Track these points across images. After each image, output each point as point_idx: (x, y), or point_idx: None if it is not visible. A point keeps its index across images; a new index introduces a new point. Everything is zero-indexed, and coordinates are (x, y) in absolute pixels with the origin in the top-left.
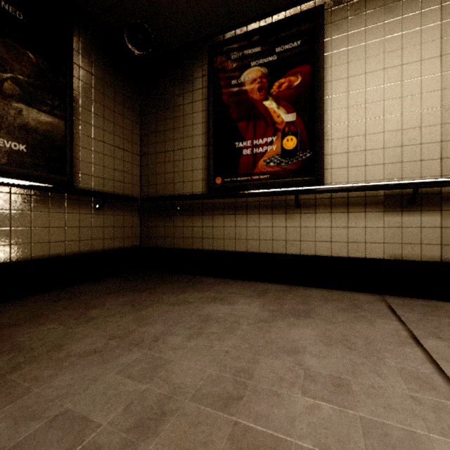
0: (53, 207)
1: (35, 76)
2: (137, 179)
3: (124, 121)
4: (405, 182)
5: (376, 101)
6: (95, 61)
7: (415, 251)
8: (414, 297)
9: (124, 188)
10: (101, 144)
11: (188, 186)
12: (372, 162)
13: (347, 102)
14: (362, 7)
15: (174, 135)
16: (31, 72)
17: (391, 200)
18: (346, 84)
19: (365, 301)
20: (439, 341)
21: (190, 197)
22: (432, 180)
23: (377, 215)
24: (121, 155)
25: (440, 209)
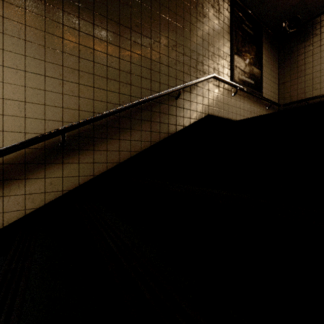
0: (257, 106)
1: (255, 55)
2: (277, 97)
3: (273, 68)
4: None
5: None
6: (266, 43)
7: None
8: None
9: (273, 100)
10: (267, 80)
11: (316, 92)
12: None
13: None
14: None
15: (305, 67)
16: (254, 54)
17: None
18: None
19: None
20: None
21: (321, 96)
22: None
23: None
24: (272, 84)
25: None
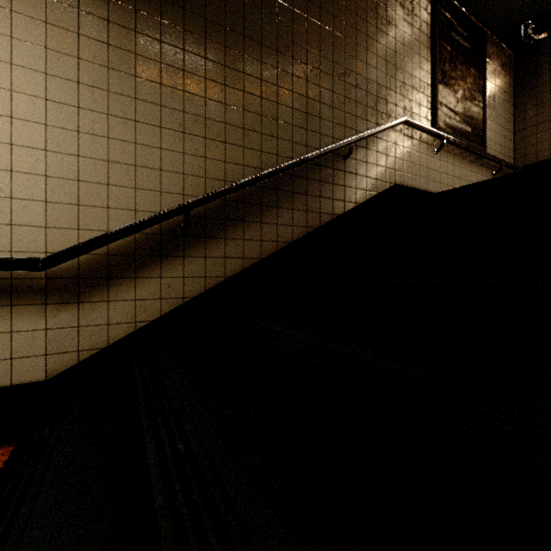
0: (477, 170)
1: (473, 83)
2: (511, 154)
3: (504, 105)
4: None
5: None
6: (492, 62)
7: None
8: None
9: (504, 160)
10: (494, 125)
11: None
12: None
13: None
14: None
15: None
16: (471, 81)
17: None
18: None
19: None
20: None
21: None
22: None
23: None
24: (503, 133)
25: None
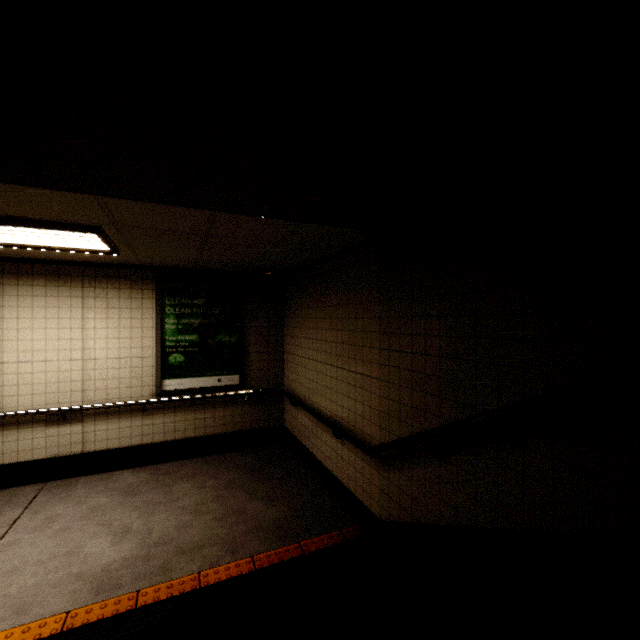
0: None
1: None
2: None
3: None
4: (54, 410)
5: (41, 350)
6: None
7: (67, 449)
8: (72, 477)
9: None
10: None
11: None
12: (37, 392)
13: (18, 347)
14: (30, 281)
15: None
16: None
17: (52, 418)
18: (17, 334)
19: (25, 494)
20: (31, 516)
21: None
22: (70, 408)
23: (42, 429)
24: None
25: (82, 422)
